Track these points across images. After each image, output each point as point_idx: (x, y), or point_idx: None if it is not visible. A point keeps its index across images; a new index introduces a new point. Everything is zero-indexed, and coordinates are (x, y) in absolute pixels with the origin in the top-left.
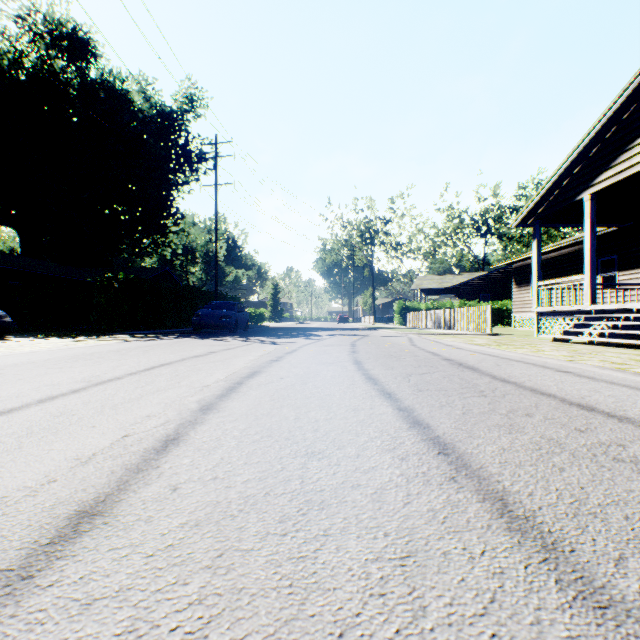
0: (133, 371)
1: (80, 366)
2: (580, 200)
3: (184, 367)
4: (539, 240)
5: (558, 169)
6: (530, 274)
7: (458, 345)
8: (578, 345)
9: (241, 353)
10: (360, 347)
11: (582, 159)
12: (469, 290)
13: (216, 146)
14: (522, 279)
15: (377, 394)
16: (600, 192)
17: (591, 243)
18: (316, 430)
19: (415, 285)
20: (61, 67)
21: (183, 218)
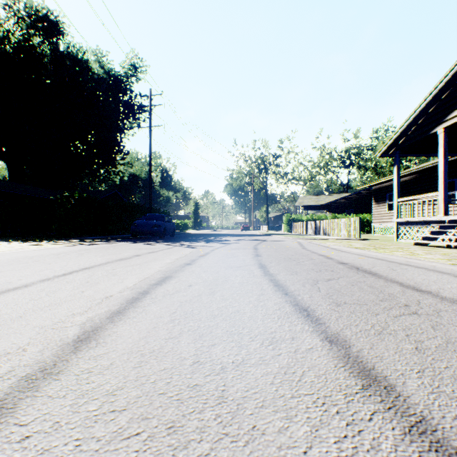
0: (49, 276)
1: (6, 270)
2: (434, 133)
3: (101, 271)
4: (398, 166)
5: (416, 109)
6: (386, 194)
7: (341, 248)
8: (440, 248)
9: (161, 256)
10: (261, 250)
11: (436, 100)
12: (338, 206)
13: (150, 97)
14: (380, 198)
15: (292, 310)
16: (451, 126)
17: (444, 167)
18: (221, 397)
19: (298, 203)
20: (38, 42)
21: (128, 154)
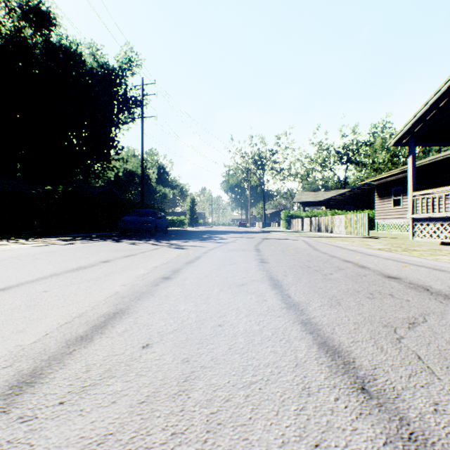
0: None
1: None
2: None
3: (17, 297)
4: (414, 156)
5: (439, 89)
6: (391, 189)
7: (362, 250)
8: None
9: (136, 262)
10: (265, 253)
11: None
12: (337, 202)
13: (142, 87)
14: (384, 193)
15: None
16: None
17: None
18: None
19: (296, 199)
20: (30, 35)
21: (123, 149)
